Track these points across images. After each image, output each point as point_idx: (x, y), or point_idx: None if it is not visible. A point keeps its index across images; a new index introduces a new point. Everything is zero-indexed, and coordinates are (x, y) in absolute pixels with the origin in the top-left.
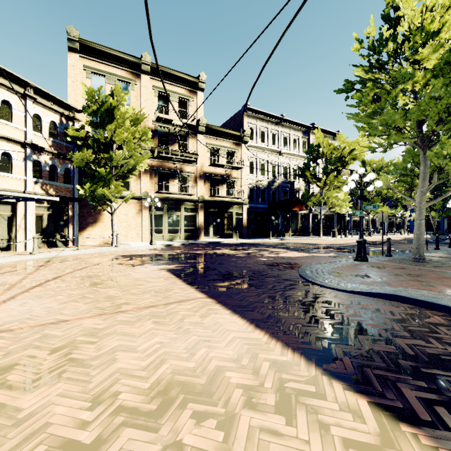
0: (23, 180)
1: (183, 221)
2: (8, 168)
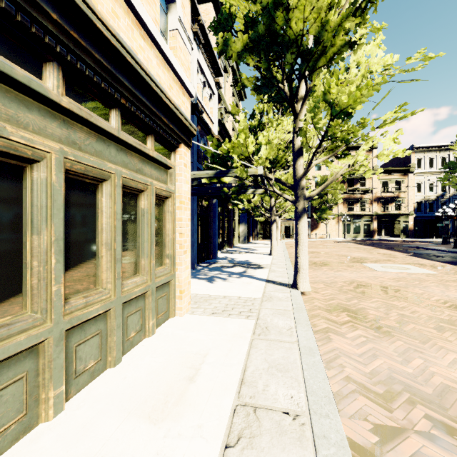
0: None
1: (362, 227)
2: None
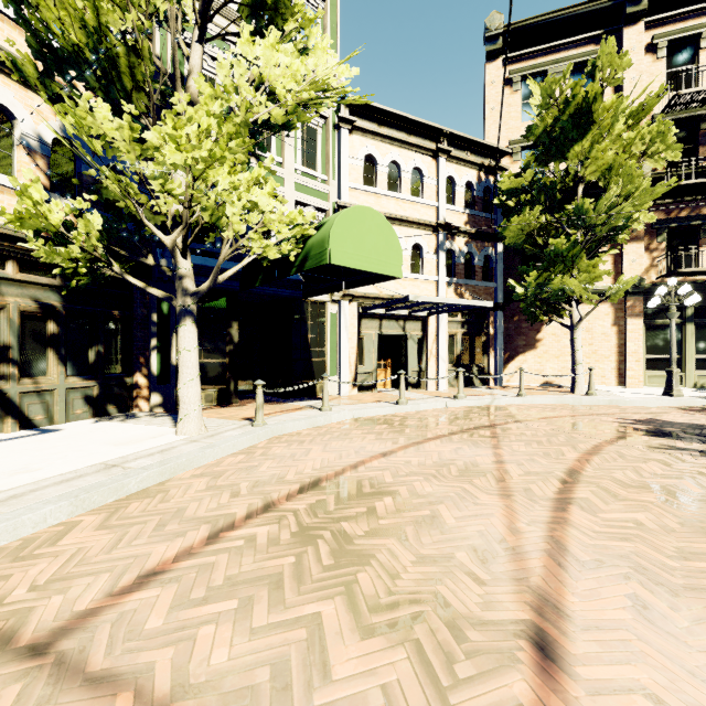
0: (434, 283)
1: None
2: (417, 268)
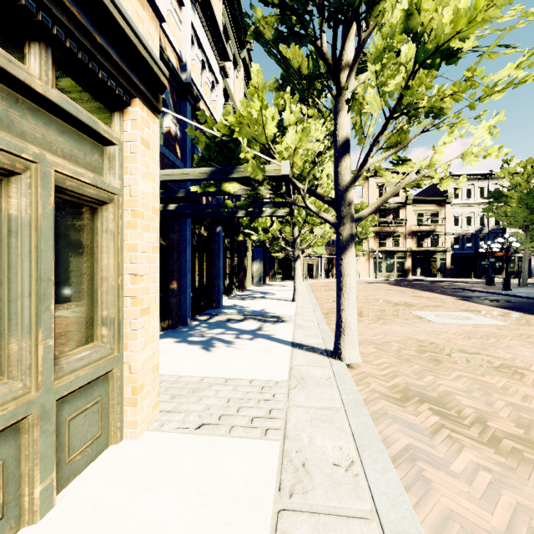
0: None
1: (396, 265)
2: None
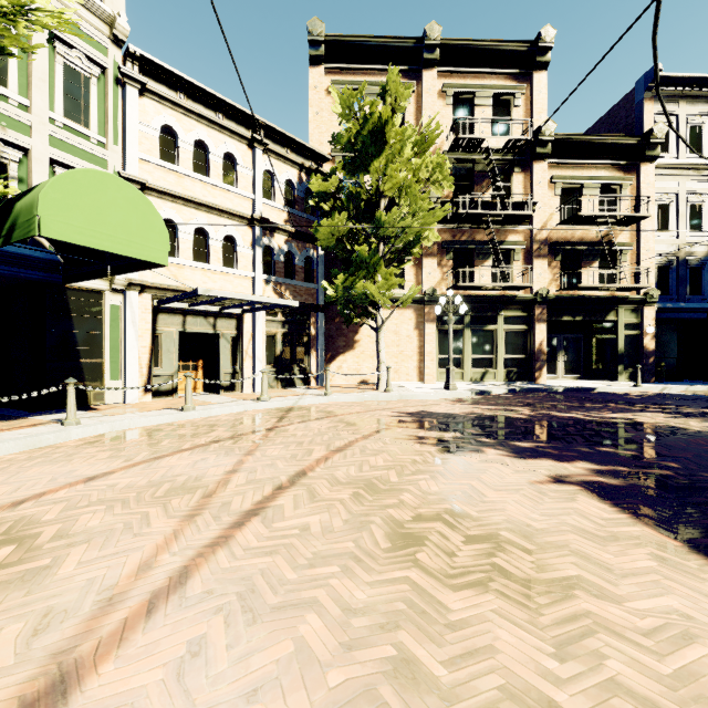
0: (251, 279)
1: (502, 343)
2: (232, 261)
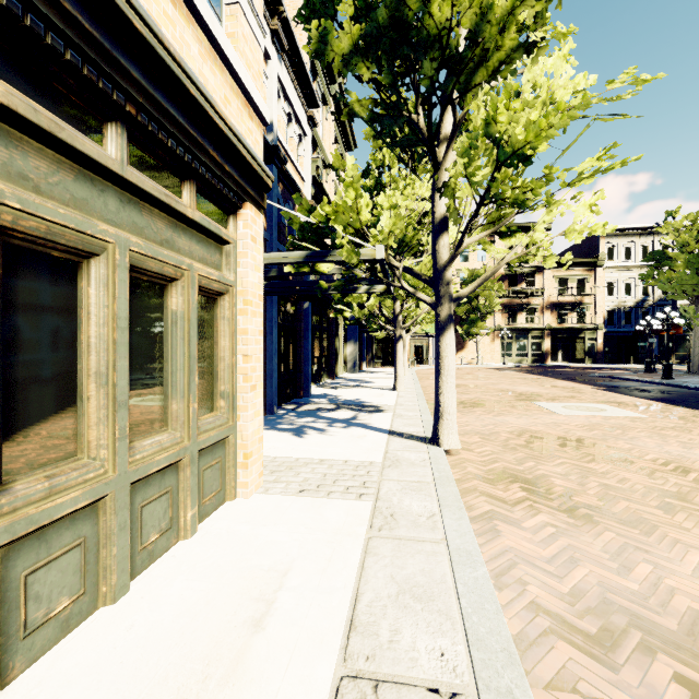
0: None
1: (530, 347)
2: None
